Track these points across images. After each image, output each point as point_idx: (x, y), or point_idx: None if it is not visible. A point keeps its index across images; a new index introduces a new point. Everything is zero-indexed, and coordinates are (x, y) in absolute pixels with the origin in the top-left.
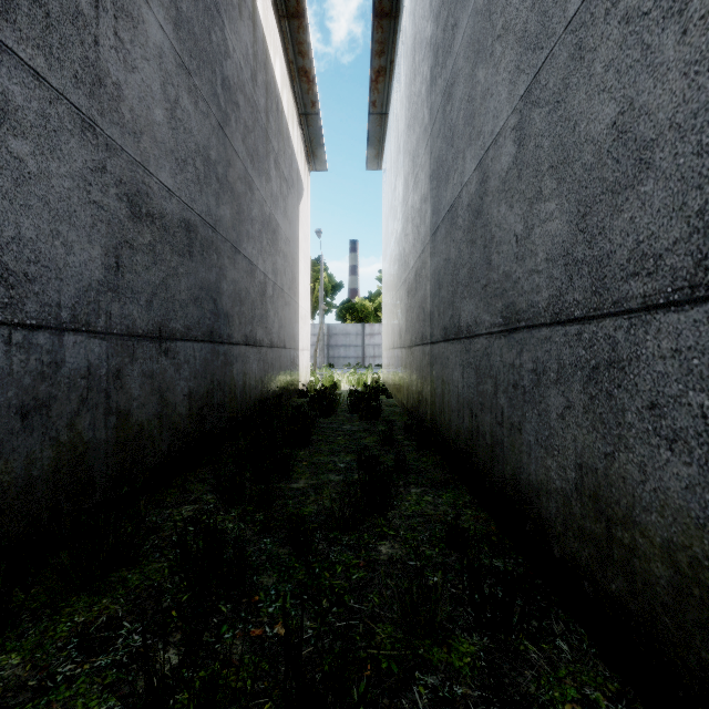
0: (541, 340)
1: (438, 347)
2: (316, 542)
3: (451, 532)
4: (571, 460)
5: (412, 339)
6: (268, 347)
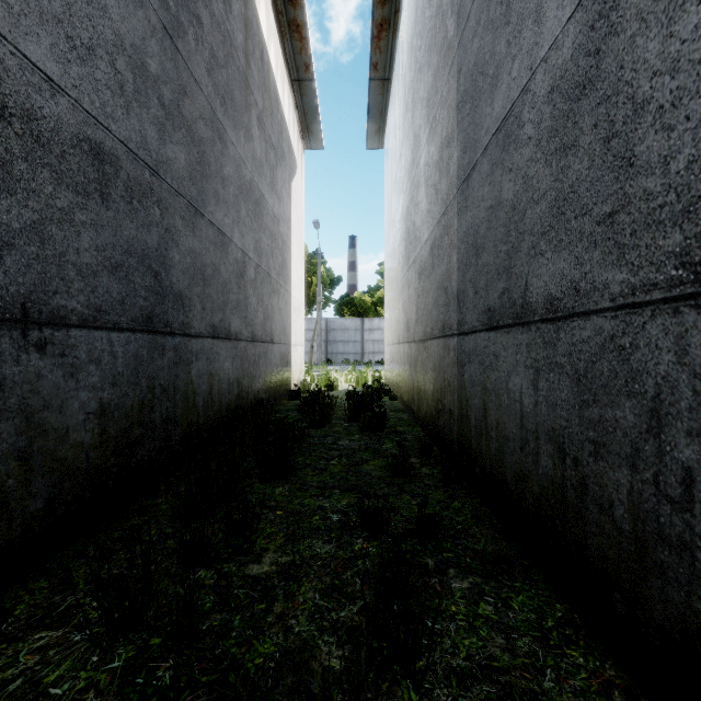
0: None
1: (474, 339)
2: None
3: None
4: None
5: (426, 331)
6: (249, 341)
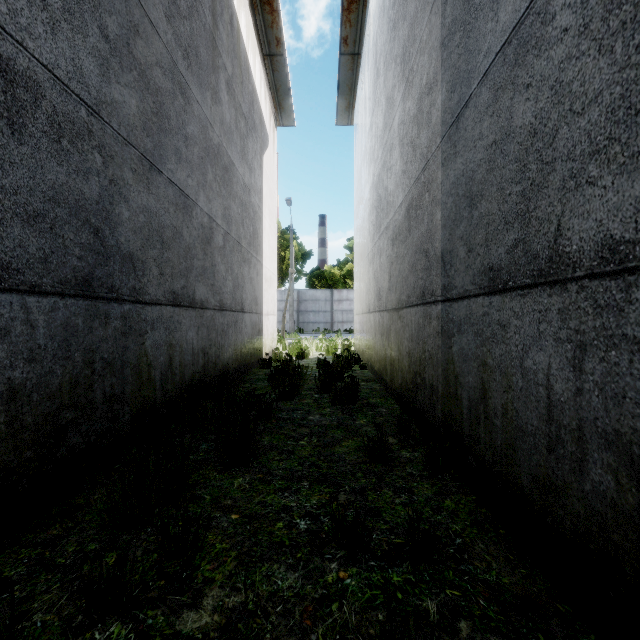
0: None
1: (466, 305)
2: None
3: None
4: None
5: (401, 298)
6: (216, 310)
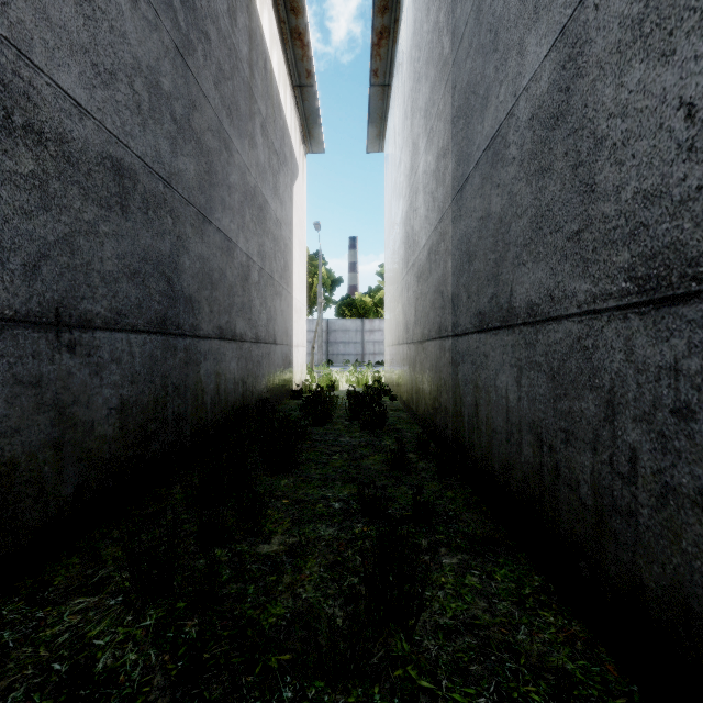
0: None
1: (467, 340)
2: None
3: None
4: None
5: (424, 332)
6: (253, 342)
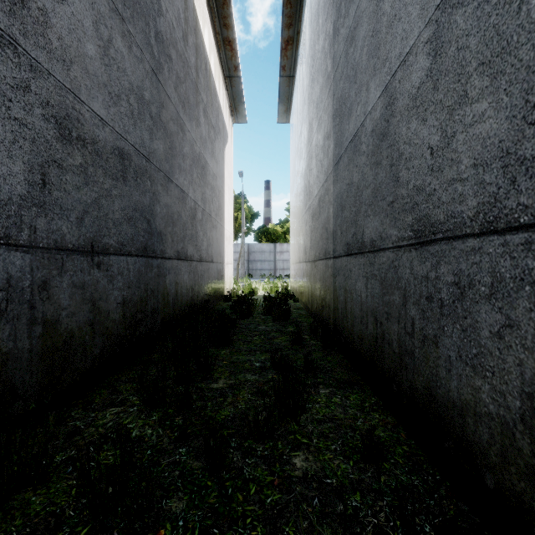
0: (466, 252)
1: (340, 261)
2: (230, 452)
3: (366, 445)
4: (513, 386)
5: (316, 254)
6: (198, 261)
